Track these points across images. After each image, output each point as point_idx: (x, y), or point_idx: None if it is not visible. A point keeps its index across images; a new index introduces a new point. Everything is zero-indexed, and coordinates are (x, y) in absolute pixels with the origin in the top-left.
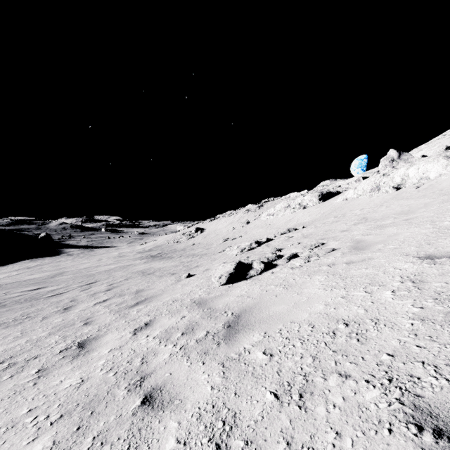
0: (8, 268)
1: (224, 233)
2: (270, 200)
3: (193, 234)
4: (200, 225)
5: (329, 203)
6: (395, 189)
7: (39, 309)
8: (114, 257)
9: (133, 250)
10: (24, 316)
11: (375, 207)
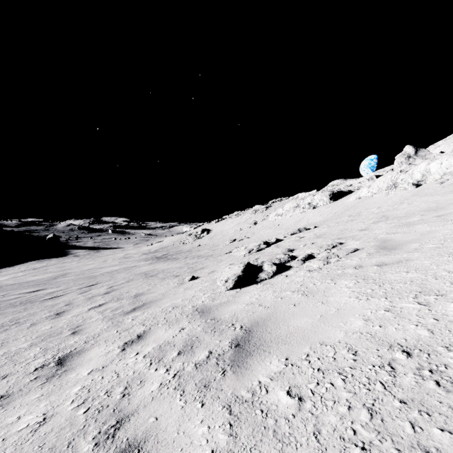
0: (15, 269)
1: (231, 234)
2: (278, 201)
3: (199, 235)
4: (207, 226)
5: (341, 202)
6: (415, 186)
7: (30, 313)
8: (119, 258)
9: (139, 251)
10: (13, 321)
11: (395, 205)
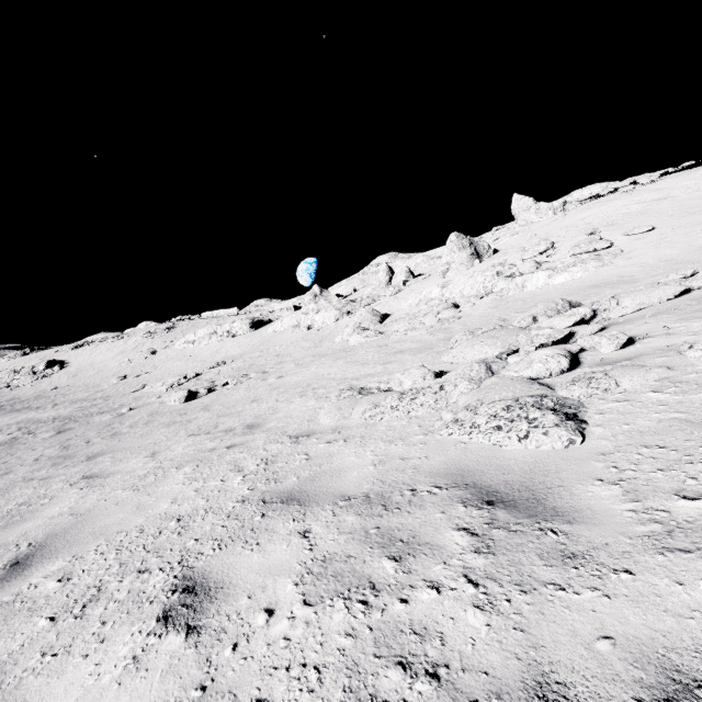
0: None
1: (115, 369)
2: (185, 320)
3: (43, 371)
4: (53, 355)
5: (260, 333)
6: (308, 329)
7: None
8: None
9: None
10: None
11: (289, 346)
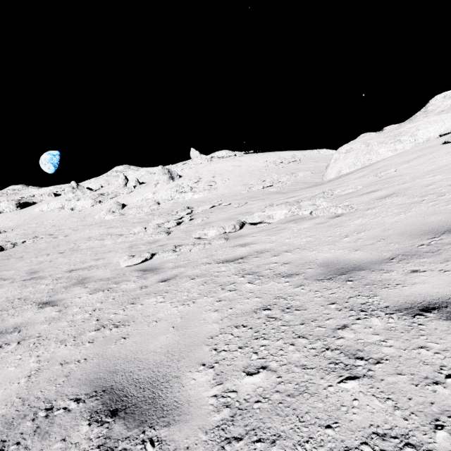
0: None
1: None
2: None
3: None
4: None
5: (27, 212)
6: (71, 210)
7: None
8: None
9: None
10: None
11: (60, 220)
